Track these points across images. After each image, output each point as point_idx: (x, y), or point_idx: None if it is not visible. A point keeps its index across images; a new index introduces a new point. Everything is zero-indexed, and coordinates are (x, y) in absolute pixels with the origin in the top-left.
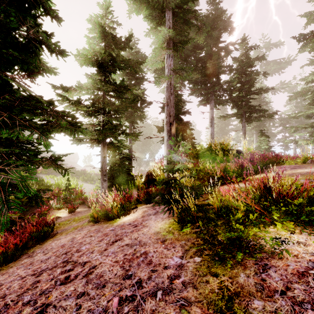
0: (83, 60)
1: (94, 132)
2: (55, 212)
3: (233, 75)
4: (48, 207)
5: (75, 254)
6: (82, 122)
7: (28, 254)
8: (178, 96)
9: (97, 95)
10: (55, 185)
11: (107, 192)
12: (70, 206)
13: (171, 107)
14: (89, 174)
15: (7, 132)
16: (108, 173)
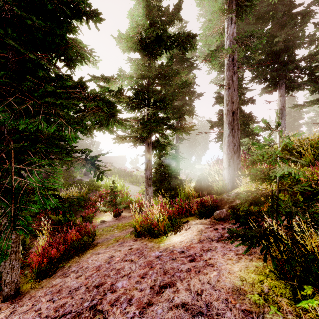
0: (125, 42)
1: (137, 126)
2: (101, 214)
3: (314, 48)
4: (94, 209)
5: (107, 295)
6: (121, 111)
7: (64, 270)
8: (239, 80)
9: (140, 85)
10: (103, 186)
11: (151, 200)
12: (115, 210)
13: (234, 90)
14: (135, 176)
15: (26, 121)
16: (153, 176)
